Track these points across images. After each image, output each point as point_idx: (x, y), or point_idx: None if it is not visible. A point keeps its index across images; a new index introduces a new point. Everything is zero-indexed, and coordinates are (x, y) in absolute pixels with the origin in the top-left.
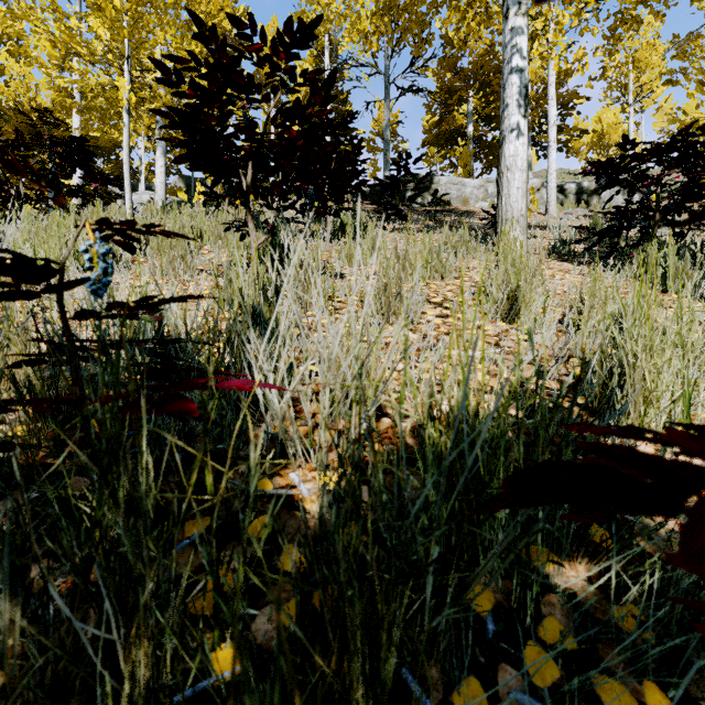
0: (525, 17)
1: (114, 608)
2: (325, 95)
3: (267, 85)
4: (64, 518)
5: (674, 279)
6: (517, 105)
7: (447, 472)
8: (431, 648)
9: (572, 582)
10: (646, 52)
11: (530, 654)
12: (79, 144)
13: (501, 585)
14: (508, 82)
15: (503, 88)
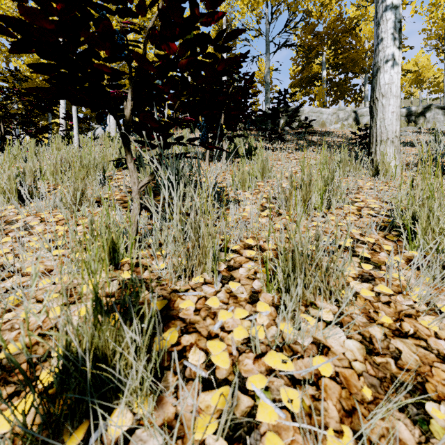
0: None
1: None
2: None
3: (152, 5)
4: None
5: None
6: (392, 38)
7: None
8: None
9: None
10: None
11: None
12: None
13: None
14: (382, 18)
15: (378, 25)
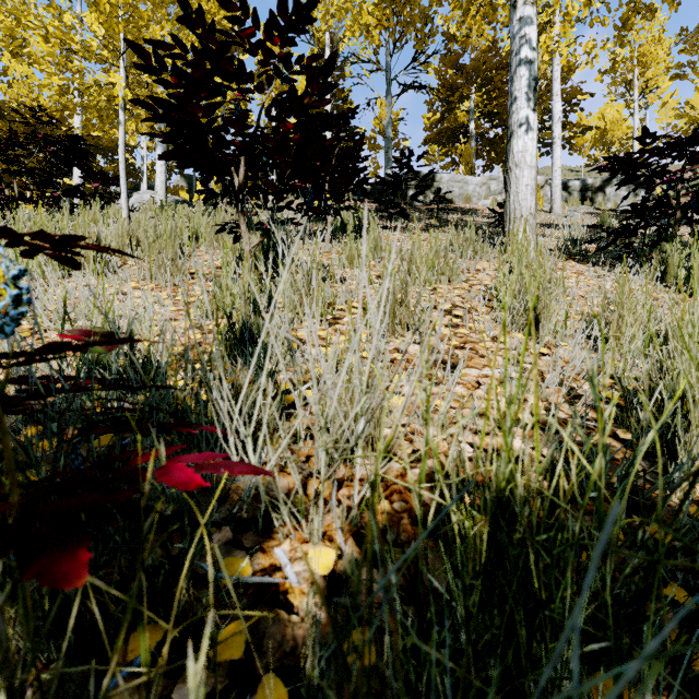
0: (535, 6)
1: None
2: (323, 83)
3: (261, 75)
4: None
5: None
6: (526, 98)
7: (483, 569)
8: None
9: None
10: (650, 47)
11: None
12: (75, 143)
13: None
14: (516, 74)
15: (511, 81)
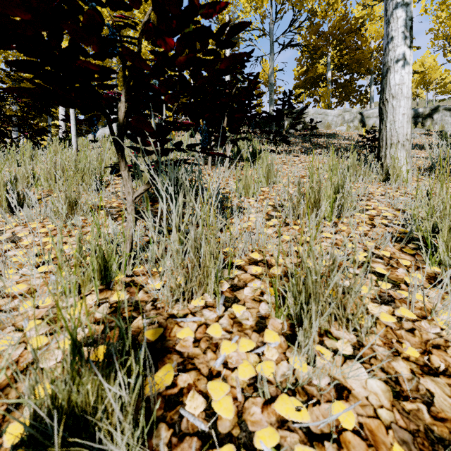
0: None
1: None
2: None
3: None
4: None
5: None
6: (402, 36)
7: None
8: None
9: None
10: None
11: None
12: None
13: None
14: (393, 16)
15: (388, 23)
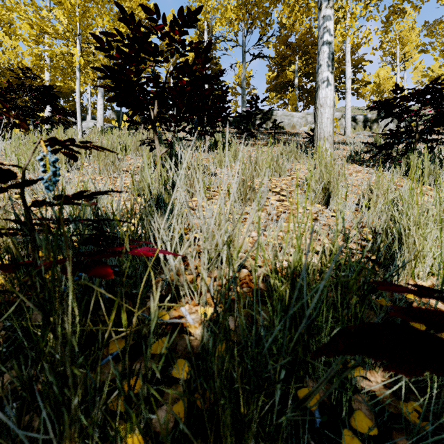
0: (332, 9)
1: (54, 412)
2: (204, 57)
3: (167, 51)
4: (26, 342)
5: (428, 176)
6: (327, 65)
7: (287, 309)
8: (277, 435)
9: (373, 387)
10: (407, 32)
11: (346, 439)
12: (48, 90)
13: (324, 388)
14: (321, 50)
15: (318, 54)
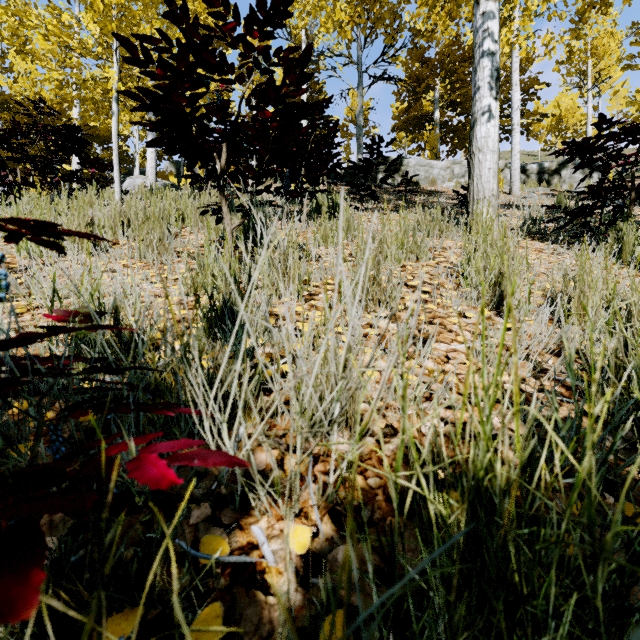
0: (497, 1)
1: None
2: (300, 73)
3: (241, 67)
4: None
5: None
6: (488, 87)
7: (461, 556)
8: None
9: None
10: (603, 40)
11: None
12: (73, 132)
13: None
14: (479, 65)
15: (475, 72)
